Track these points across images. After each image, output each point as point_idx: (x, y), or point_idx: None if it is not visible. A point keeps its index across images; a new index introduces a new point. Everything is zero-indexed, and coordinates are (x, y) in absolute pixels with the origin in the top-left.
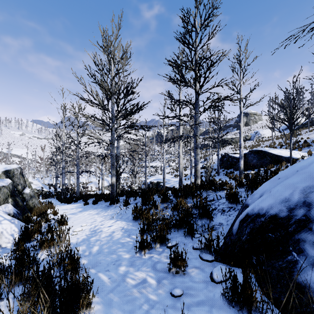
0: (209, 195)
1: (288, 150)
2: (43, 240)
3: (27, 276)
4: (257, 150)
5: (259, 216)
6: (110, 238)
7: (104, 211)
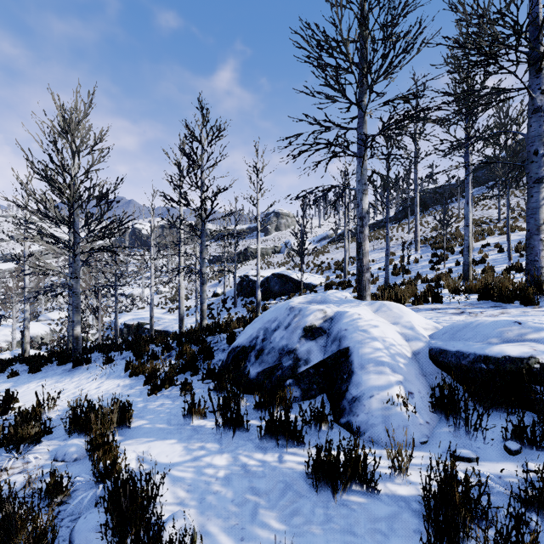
0: (214, 338)
1: (311, 274)
2: (23, 411)
3: (48, 428)
4: (280, 274)
5: (237, 348)
6: (109, 395)
7: (67, 377)
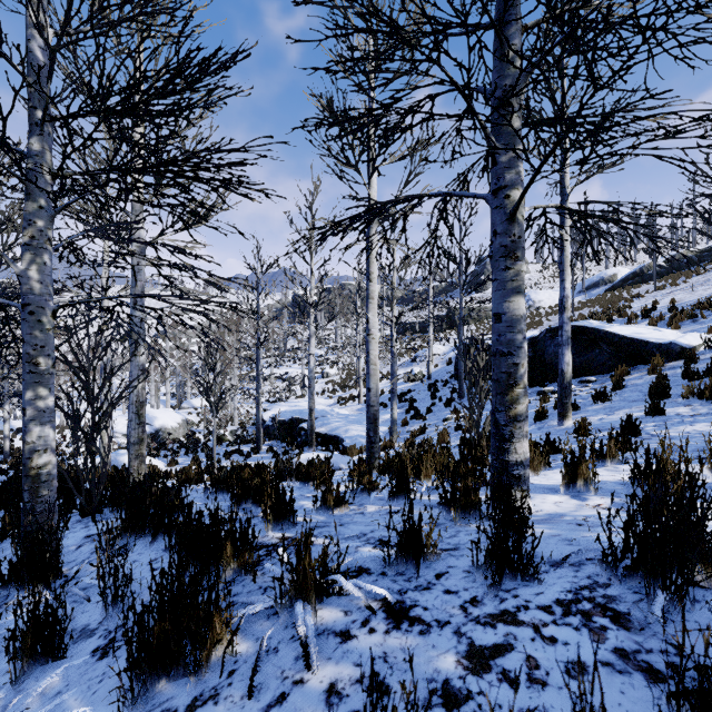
0: None
1: (651, 327)
2: None
3: None
4: (573, 328)
5: None
6: None
7: None
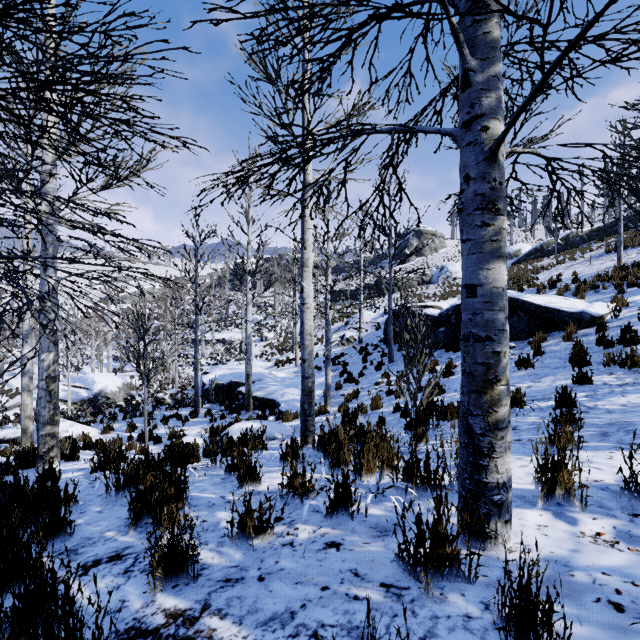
0: None
1: (561, 297)
2: None
3: None
4: None
5: None
6: None
7: None
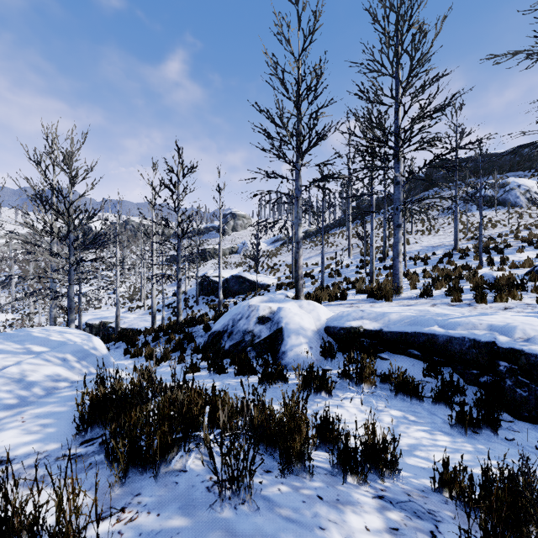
0: (192, 328)
1: (265, 275)
2: None
3: None
4: (238, 276)
5: (215, 332)
6: None
7: None
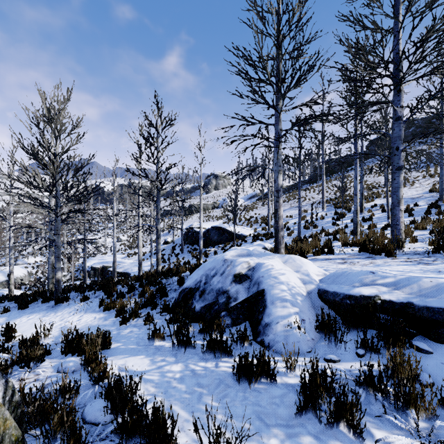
0: (167, 280)
1: (242, 227)
2: (25, 339)
3: (48, 351)
4: (218, 227)
5: (186, 289)
6: (89, 326)
7: (52, 312)
